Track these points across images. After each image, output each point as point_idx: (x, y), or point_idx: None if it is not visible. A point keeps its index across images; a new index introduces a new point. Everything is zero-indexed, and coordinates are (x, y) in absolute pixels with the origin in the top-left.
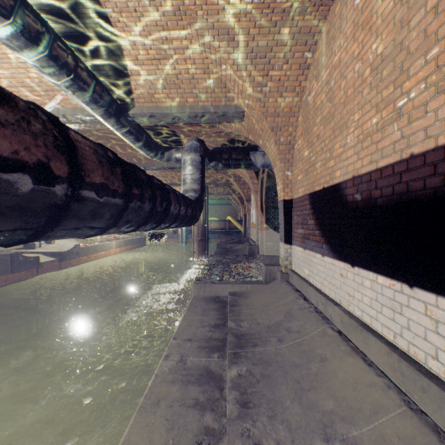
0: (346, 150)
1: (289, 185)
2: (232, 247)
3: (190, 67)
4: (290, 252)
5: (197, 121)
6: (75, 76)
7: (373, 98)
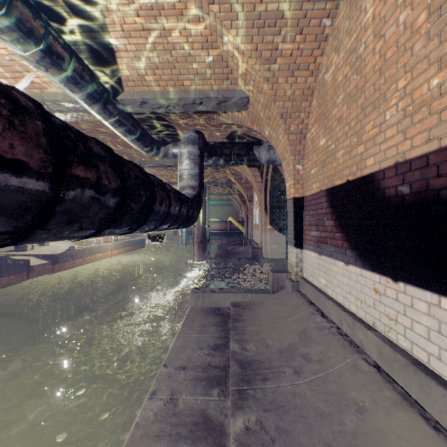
0: (384, 130)
1: (300, 180)
2: (234, 250)
3: (185, 41)
4: (301, 257)
5: (195, 109)
6: (46, 47)
7: (433, 51)
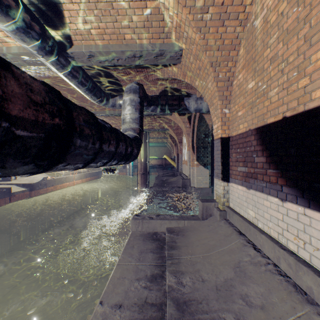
0: None
1: (227, 122)
2: (168, 180)
3: None
4: (227, 189)
5: (135, 62)
6: None
7: None
